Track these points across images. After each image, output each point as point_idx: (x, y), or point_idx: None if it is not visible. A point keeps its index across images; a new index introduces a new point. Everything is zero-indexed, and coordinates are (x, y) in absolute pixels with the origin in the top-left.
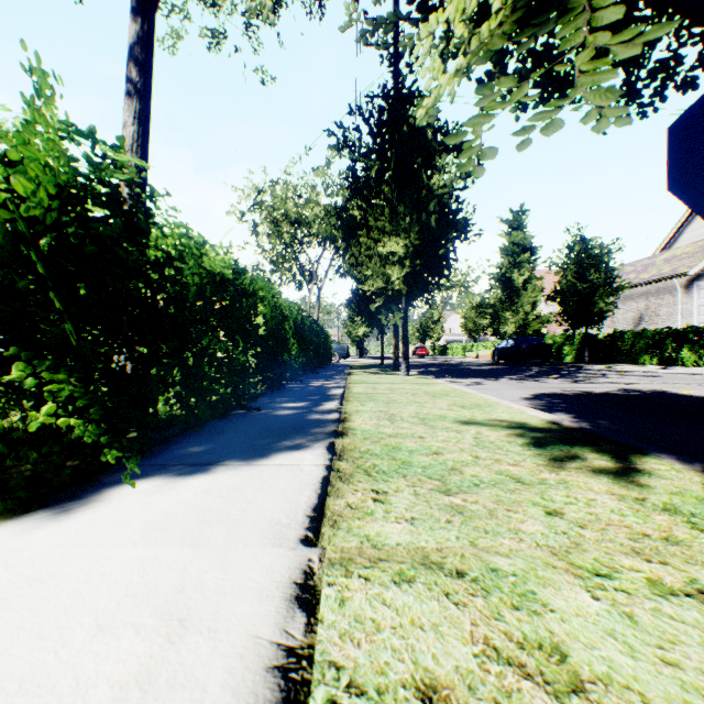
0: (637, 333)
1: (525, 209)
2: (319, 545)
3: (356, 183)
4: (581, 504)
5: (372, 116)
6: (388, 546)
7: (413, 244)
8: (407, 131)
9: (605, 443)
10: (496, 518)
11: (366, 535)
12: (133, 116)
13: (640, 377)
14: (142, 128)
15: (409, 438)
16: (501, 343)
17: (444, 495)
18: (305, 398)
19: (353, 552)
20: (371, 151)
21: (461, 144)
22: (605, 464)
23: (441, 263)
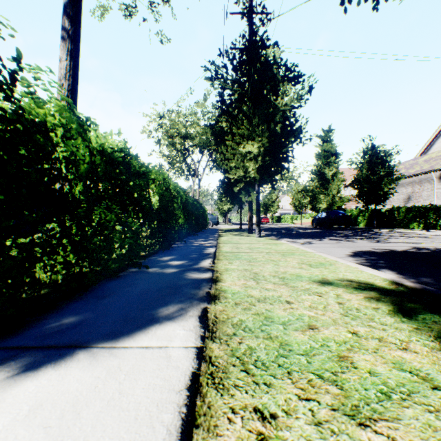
0: (408, 208)
1: (331, 129)
2: None
3: (224, 103)
4: None
5: (235, 58)
6: None
7: (264, 145)
8: (259, 67)
9: None
10: None
11: None
12: (66, 53)
13: (419, 238)
14: (73, 62)
15: (277, 303)
16: (317, 215)
17: (358, 426)
18: (186, 257)
19: None
20: (234, 81)
21: (297, 76)
22: None
23: (283, 159)
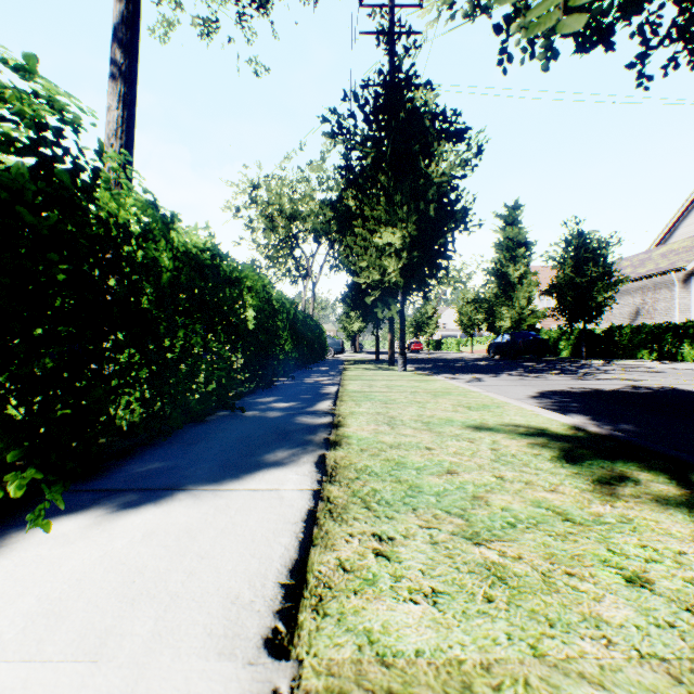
0: (635, 328)
1: (519, 204)
2: (293, 653)
3: (351, 171)
4: (668, 562)
5: (367, 103)
6: (403, 658)
7: (410, 235)
8: (404, 117)
9: (651, 457)
10: (557, 592)
11: (367, 630)
12: (117, 99)
13: (644, 373)
14: (127, 112)
15: (414, 449)
16: (496, 338)
17: (473, 544)
18: (295, 397)
19: (347, 675)
20: (366, 138)
21: (460, 131)
22: (667, 490)
23: (440, 254)
